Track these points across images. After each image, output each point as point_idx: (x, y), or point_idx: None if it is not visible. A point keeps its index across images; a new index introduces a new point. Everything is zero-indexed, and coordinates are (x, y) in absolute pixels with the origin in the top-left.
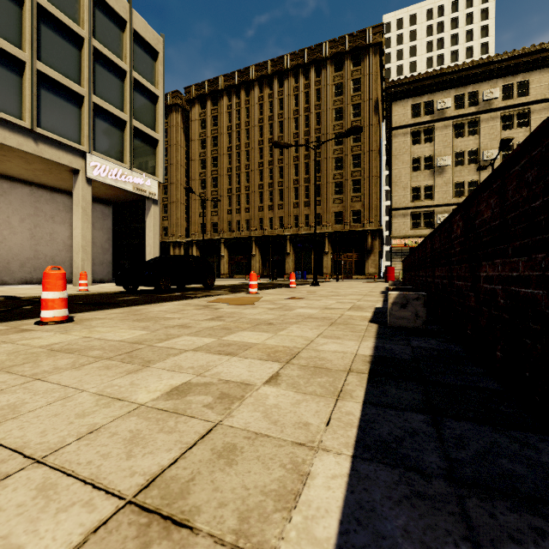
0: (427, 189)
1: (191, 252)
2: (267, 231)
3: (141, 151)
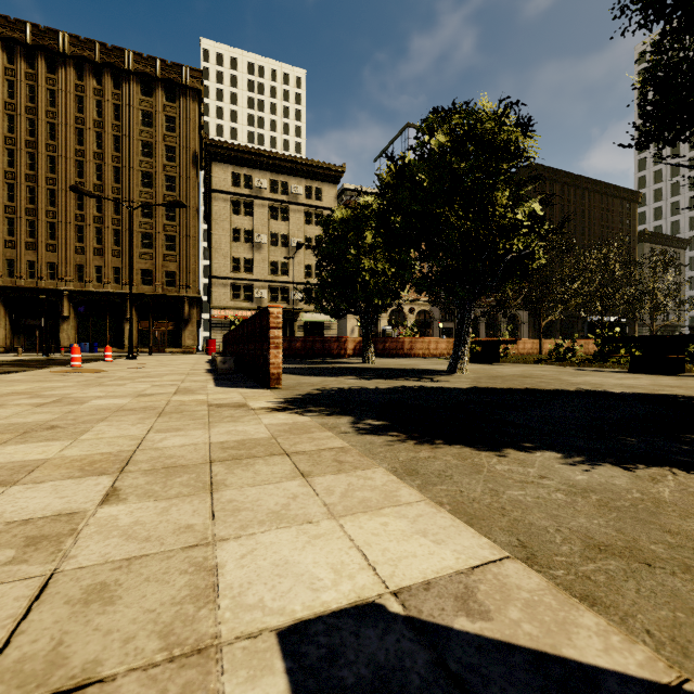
0: (247, 262)
1: None
2: (23, 280)
3: None
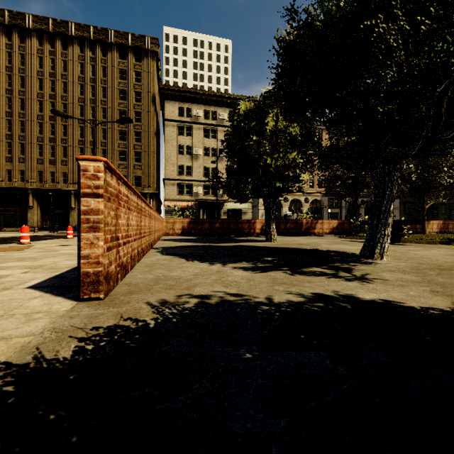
0: (188, 168)
1: None
2: (48, 184)
3: None
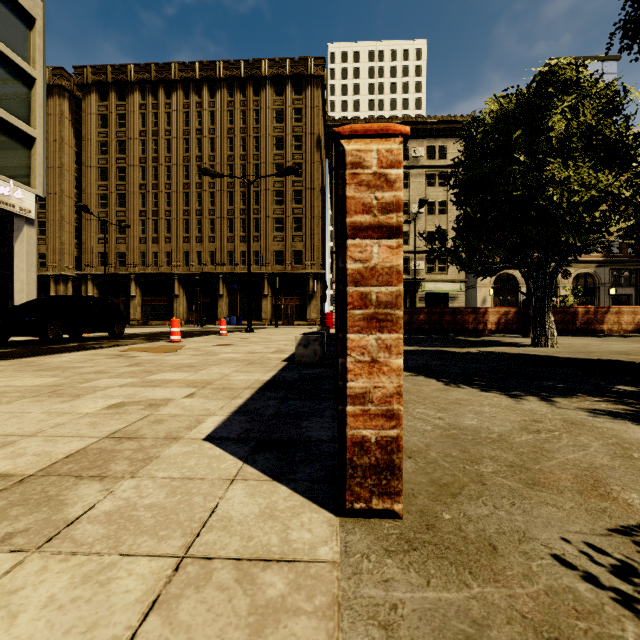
0: None
1: (85, 290)
2: (194, 267)
3: (5, 149)
